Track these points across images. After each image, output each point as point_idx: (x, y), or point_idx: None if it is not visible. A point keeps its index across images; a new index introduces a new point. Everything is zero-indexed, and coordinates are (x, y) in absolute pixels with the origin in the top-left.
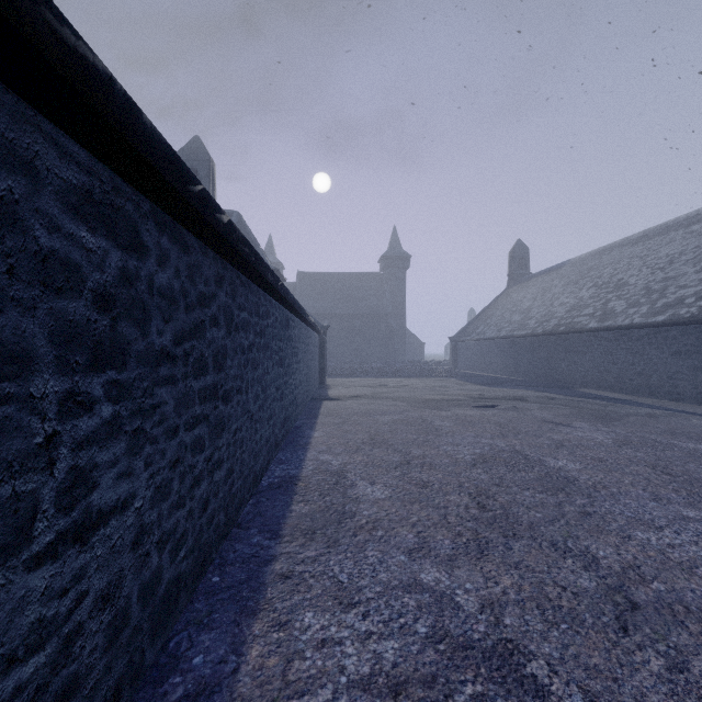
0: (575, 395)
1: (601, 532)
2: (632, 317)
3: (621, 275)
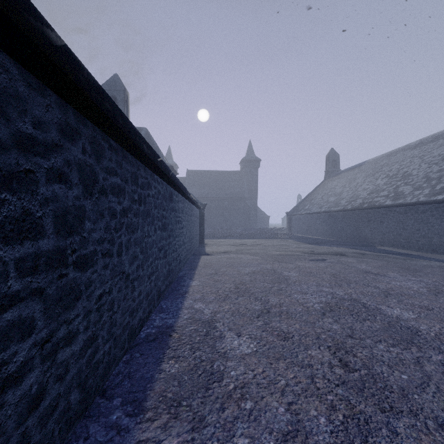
0: (378, 251)
1: None
2: (418, 197)
3: (406, 169)
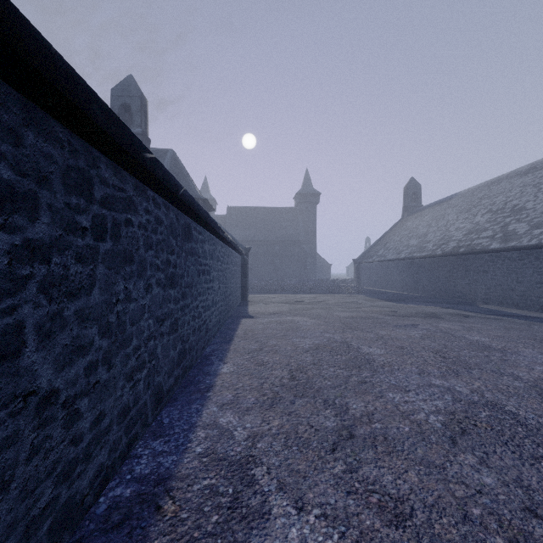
0: (485, 312)
1: None
2: (539, 237)
3: (516, 201)
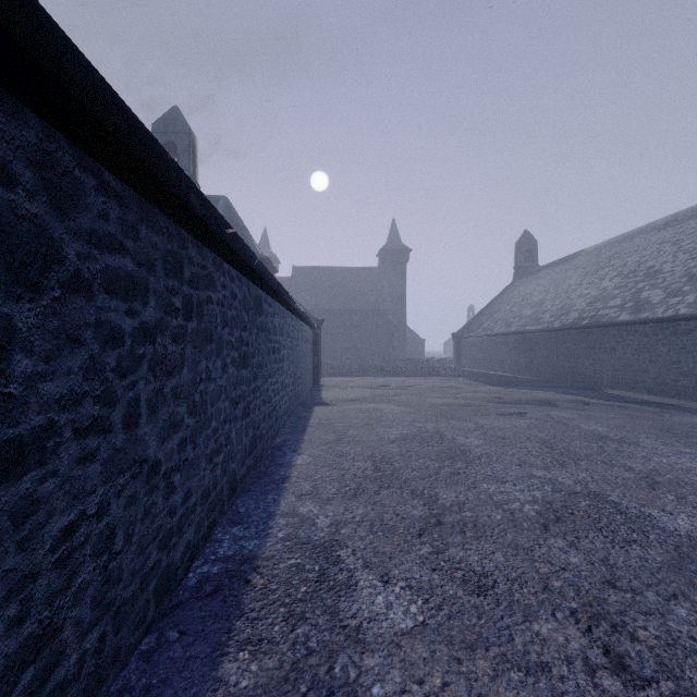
0: (610, 398)
1: None
2: (676, 307)
3: (651, 263)
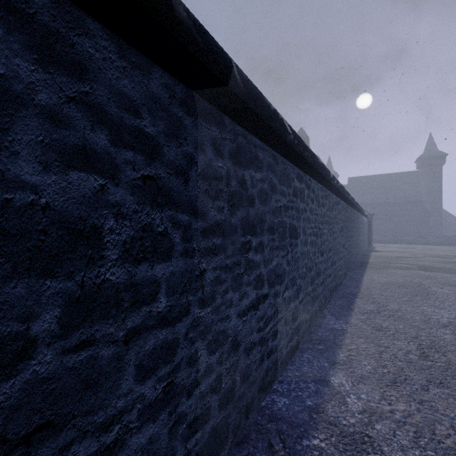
0: None
1: None
2: None
3: None
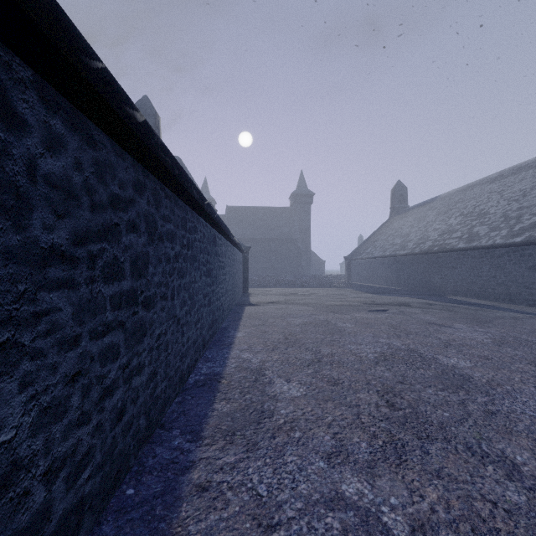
0: (448, 301)
1: (511, 433)
2: (494, 239)
3: (482, 206)
